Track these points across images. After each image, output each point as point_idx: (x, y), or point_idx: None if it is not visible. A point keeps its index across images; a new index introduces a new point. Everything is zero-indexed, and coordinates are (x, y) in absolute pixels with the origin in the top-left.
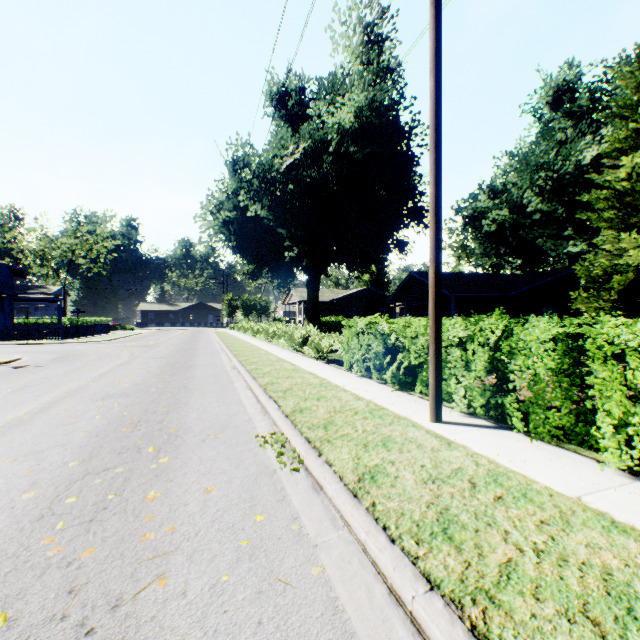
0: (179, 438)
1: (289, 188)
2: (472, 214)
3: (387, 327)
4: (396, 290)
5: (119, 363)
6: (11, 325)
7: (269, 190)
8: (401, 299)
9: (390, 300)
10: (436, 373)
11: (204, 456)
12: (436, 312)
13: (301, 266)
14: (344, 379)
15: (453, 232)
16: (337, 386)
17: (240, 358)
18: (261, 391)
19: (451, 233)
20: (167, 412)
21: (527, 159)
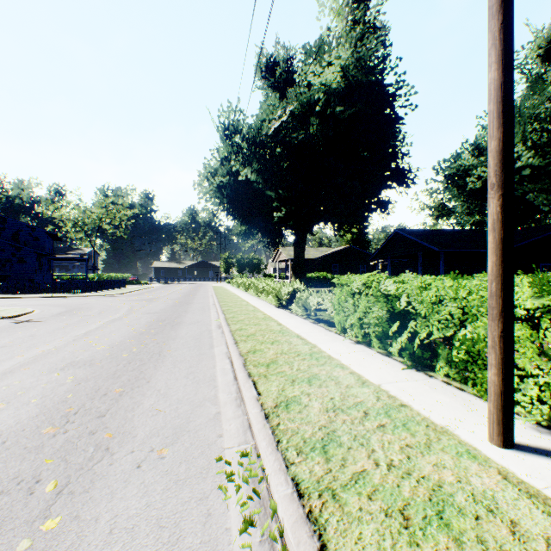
0: (106, 456)
1: (277, 151)
2: (455, 173)
3: (392, 287)
4: (380, 247)
5: (112, 319)
6: (49, 280)
7: (258, 153)
8: (385, 256)
9: (373, 257)
10: (504, 368)
11: (121, 515)
12: (504, 269)
13: (288, 225)
14: (337, 346)
15: (434, 191)
16: (331, 358)
17: (227, 315)
18: (240, 364)
19: (432, 192)
20: (119, 395)
21: (521, 111)
